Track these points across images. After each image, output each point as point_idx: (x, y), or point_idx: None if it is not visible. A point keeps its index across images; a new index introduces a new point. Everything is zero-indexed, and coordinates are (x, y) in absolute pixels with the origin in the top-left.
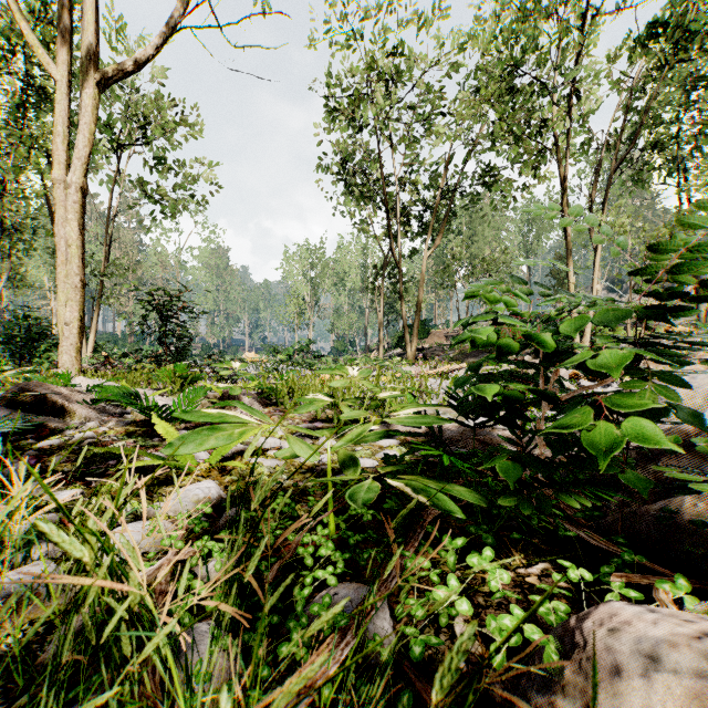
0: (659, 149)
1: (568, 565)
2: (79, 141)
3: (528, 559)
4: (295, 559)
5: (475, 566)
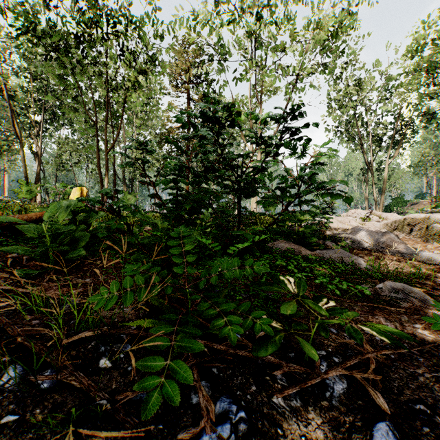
0: None
1: None
2: None
3: None
4: None
5: None
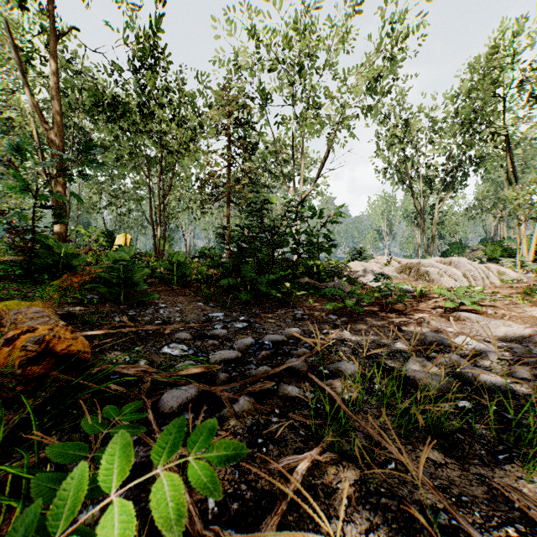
0: None
1: None
2: None
3: None
4: None
5: None
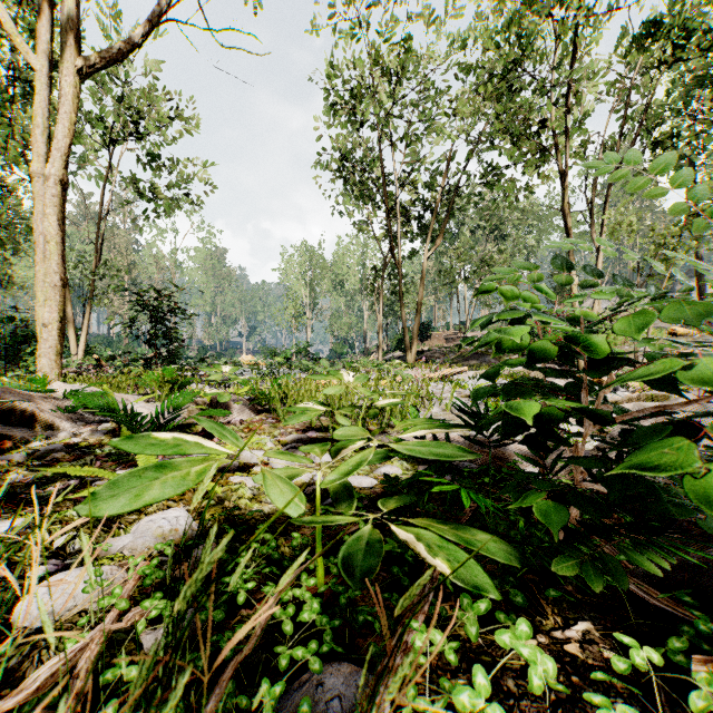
0: (663, 149)
1: (629, 643)
2: (58, 129)
3: (563, 615)
4: (273, 617)
5: (506, 648)
